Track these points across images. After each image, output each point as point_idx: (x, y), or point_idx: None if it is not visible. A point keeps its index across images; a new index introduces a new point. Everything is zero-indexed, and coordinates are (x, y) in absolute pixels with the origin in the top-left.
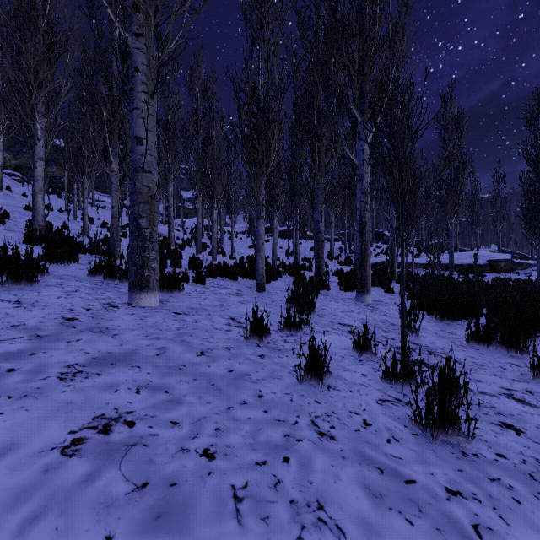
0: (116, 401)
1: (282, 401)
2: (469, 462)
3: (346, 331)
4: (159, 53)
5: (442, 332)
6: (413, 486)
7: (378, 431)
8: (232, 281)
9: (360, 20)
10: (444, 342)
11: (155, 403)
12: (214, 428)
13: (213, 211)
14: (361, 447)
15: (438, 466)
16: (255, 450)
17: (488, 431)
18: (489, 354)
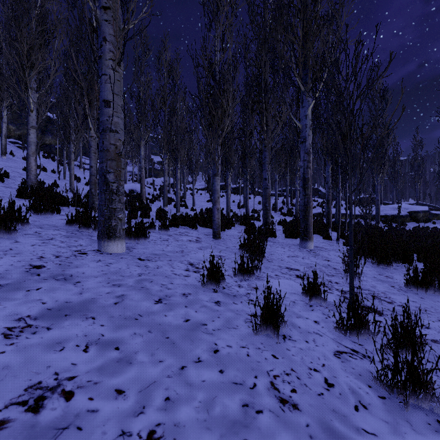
0: (59, 362)
1: (238, 356)
2: None
3: (293, 275)
4: (124, 24)
5: (380, 276)
6: None
7: (342, 394)
8: (192, 229)
9: (303, 2)
10: (384, 286)
11: (102, 364)
12: (164, 397)
13: (177, 170)
14: (328, 419)
15: None
16: (209, 431)
17: None
18: (429, 298)
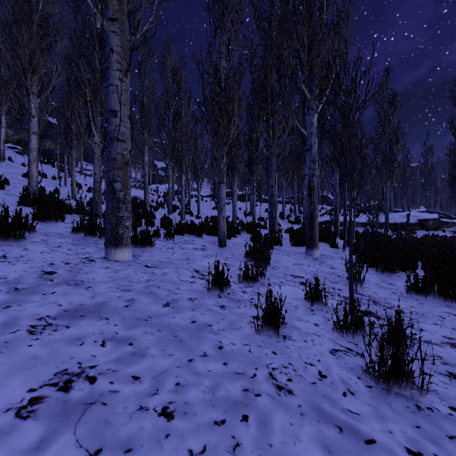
0: (80, 354)
1: (241, 352)
2: (425, 417)
3: (298, 282)
4: (131, 36)
5: (383, 283)
6: (374, 447)
7: (333, 383)
8: (197, 237)
9: (309, 10)
10: (386, 293)
11: (119, 356)
12: (175, 382)
13: (182, 177)
14: (318, 402)
15: (395, 422)
16: (214, 408)
17: (438, 382)
18: (428, 304)
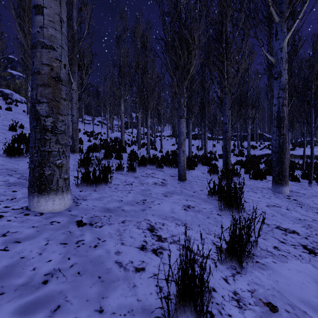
0: None
1: None
2: None
3: (298, 245)
4: None
5: None
6: None
7: None
8: (159, 170)
9: None
10: None
11: None
12: None
13: (148, 119)
14: None
15: None
16: None
17: None
18: None
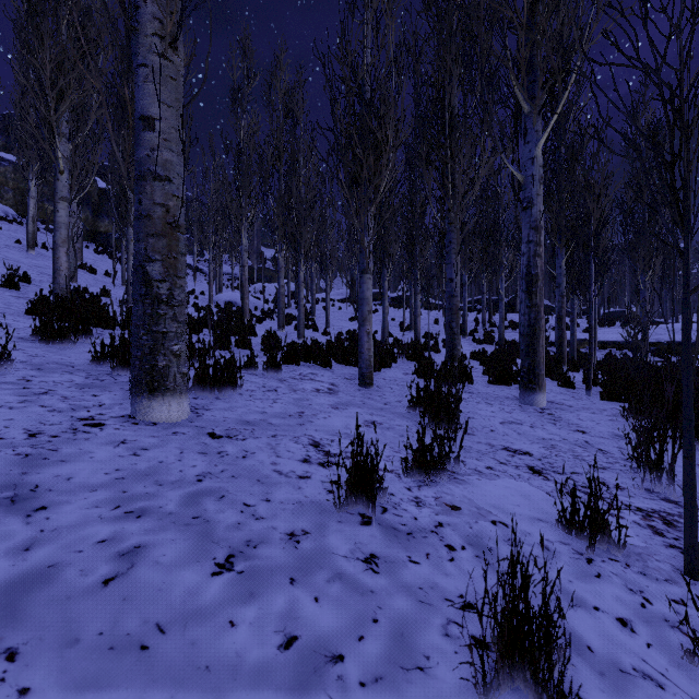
0: None
1: None
2: None
3: (523, 466)
4: None
5: None
6: None
7: None
8: (323, 369)
9: None
10: None
11: None
12: None
13: (300, 268)
14: None
15: None
16: None
17: None
18: None
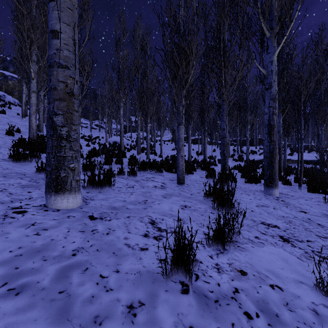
0: None
1: None
2: None
3: (276, 236)
4: None
5: None
6: None
7: None
8: (158, 174)
9: None
10: None
11: None
12: None
13: (147, 124)
14: None
15: None
16: None
17: None
18: None
